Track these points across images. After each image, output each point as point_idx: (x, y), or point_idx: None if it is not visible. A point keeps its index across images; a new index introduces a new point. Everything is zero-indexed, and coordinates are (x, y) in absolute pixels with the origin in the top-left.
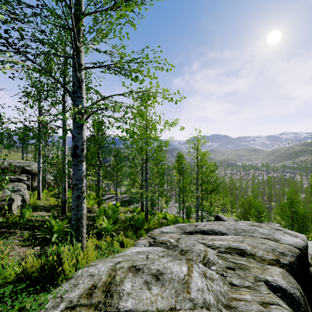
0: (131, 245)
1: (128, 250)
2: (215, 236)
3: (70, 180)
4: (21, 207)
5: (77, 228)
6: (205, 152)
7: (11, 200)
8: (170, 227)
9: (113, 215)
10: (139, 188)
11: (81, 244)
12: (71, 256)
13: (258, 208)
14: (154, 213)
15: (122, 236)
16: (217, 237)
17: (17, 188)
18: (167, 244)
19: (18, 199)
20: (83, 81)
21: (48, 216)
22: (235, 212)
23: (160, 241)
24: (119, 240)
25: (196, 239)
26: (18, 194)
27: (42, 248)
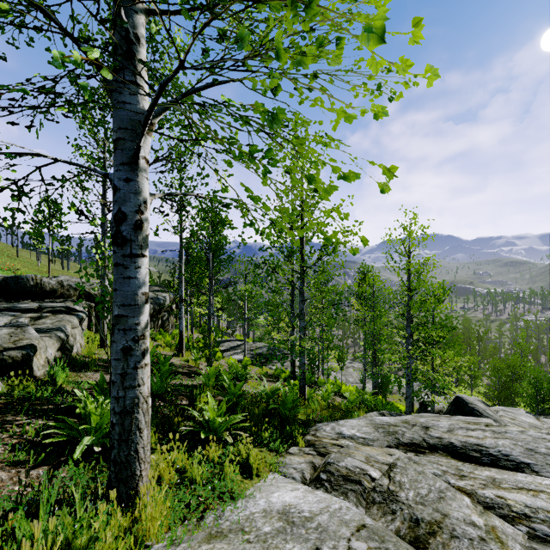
0: (270, 468)
1: (261, 493)
2: (498, 471)
3: (165, 314)
4: (50, 363)
5: (124, 436)
6: (426, 260)
7: (30, 349)
8: (359, 424)
9: (232, 387)
10: (287, 332)
11: (134, 478)
12: (70, 548)
13: (537, 381)
14: (315, 381)
15: (247, 447)
16: (507, 475)
17: (58, 326)
18: (365, 486)
19: (49, 347)
20: (140, 41)
21: (94, 386)
22: (479, 386)
23: (343, 472)
24: (239, 458)
25: (438, 471)
26: (52, 336)
27: (22, 492)
